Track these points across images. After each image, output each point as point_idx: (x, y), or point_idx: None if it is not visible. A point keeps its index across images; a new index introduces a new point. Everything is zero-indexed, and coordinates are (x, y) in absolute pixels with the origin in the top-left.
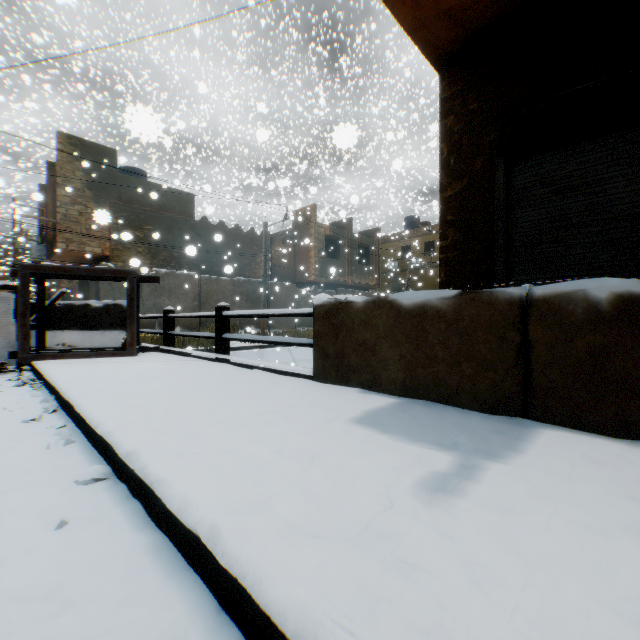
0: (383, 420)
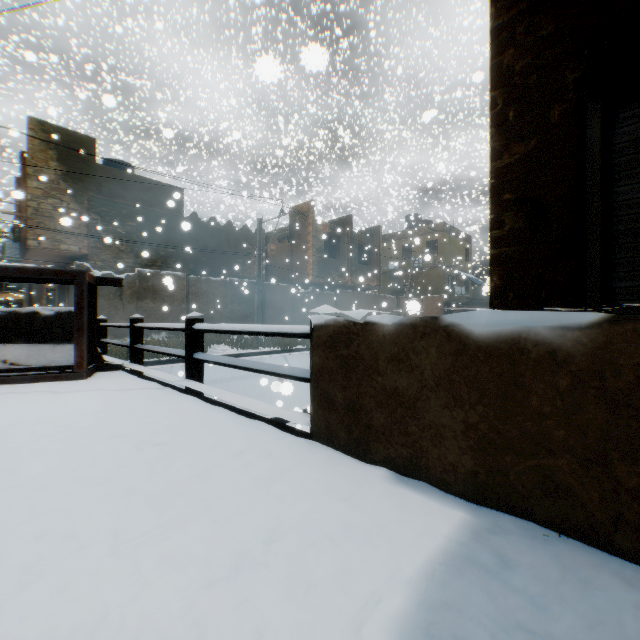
0: (479, 635)
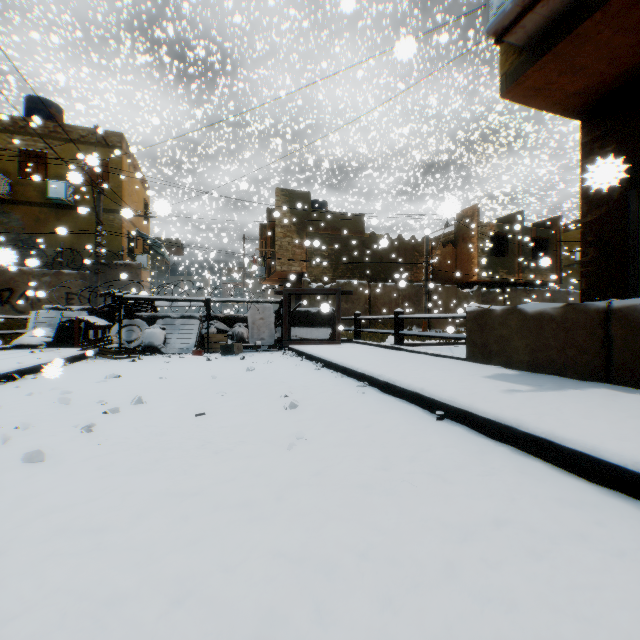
0: (503, 377)
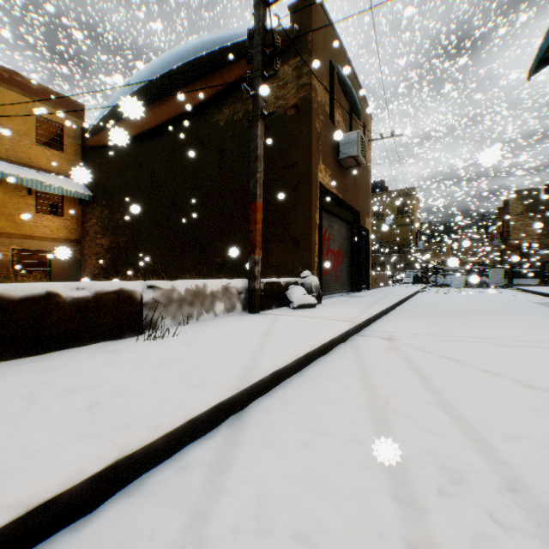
0: None
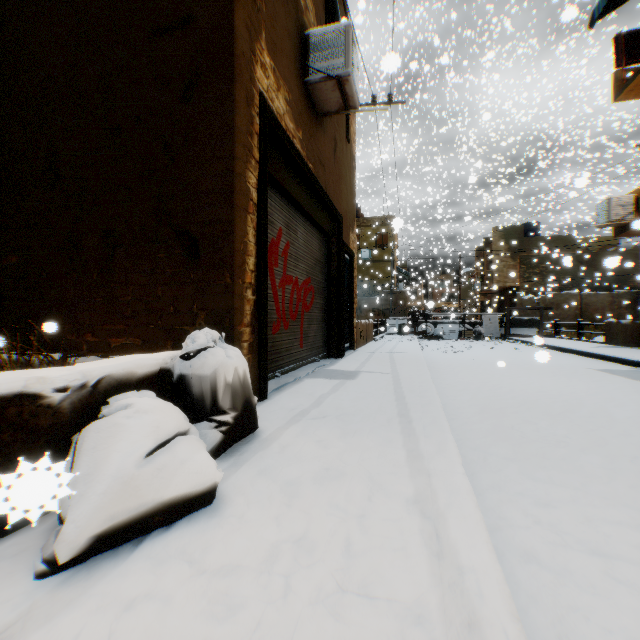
0: (601, 346)
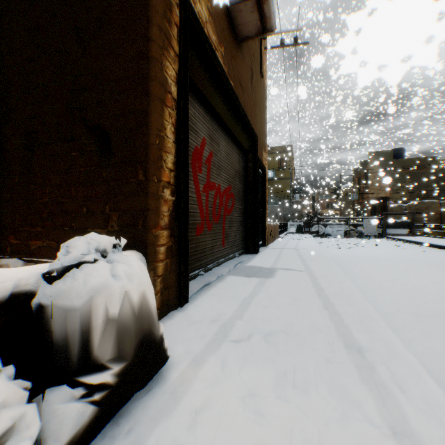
0: None
